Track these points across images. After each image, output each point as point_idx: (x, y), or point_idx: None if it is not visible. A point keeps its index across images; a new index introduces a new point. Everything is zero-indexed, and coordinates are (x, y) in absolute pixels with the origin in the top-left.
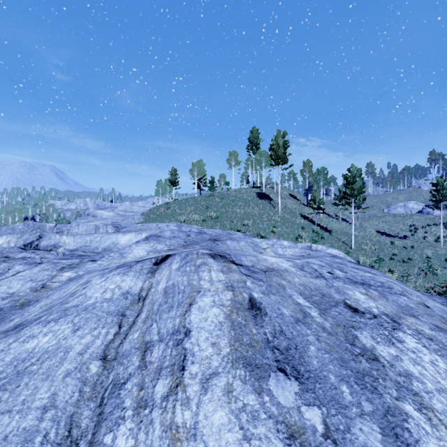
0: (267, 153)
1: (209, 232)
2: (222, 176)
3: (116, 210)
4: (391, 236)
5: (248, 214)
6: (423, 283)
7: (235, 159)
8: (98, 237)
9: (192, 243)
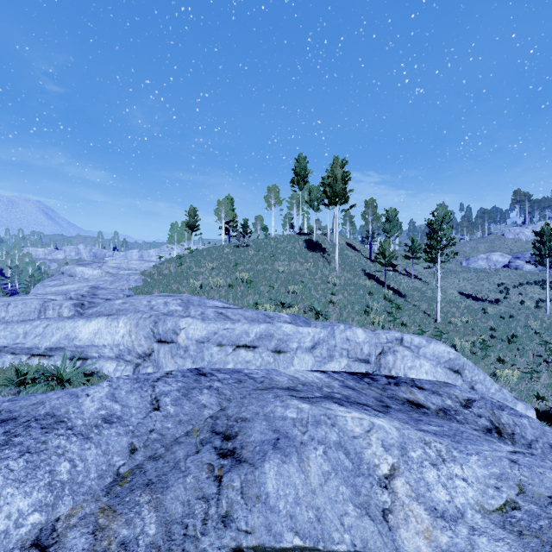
0: (318, 188)
1: (234, 316)
2: (258, 218)
3: (106, 267)
4: (478, 299)
5: (295, 273)
6: (548, 379)
7: (276, 196)
8: (39, 326)
9: (151, 459)
